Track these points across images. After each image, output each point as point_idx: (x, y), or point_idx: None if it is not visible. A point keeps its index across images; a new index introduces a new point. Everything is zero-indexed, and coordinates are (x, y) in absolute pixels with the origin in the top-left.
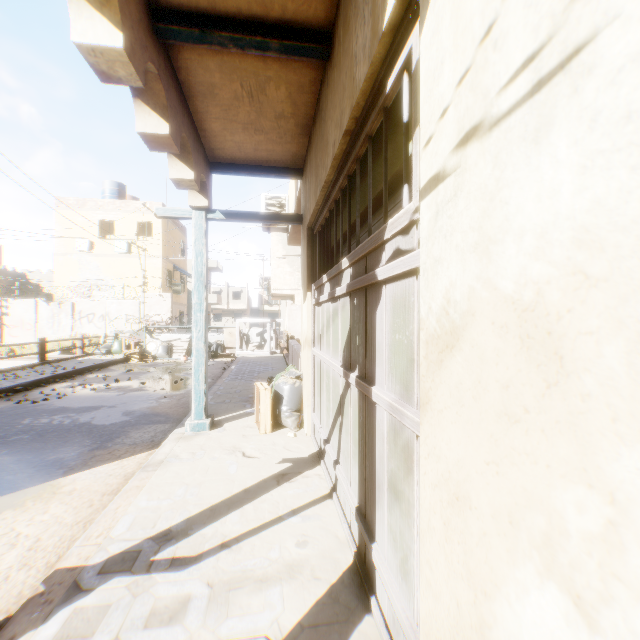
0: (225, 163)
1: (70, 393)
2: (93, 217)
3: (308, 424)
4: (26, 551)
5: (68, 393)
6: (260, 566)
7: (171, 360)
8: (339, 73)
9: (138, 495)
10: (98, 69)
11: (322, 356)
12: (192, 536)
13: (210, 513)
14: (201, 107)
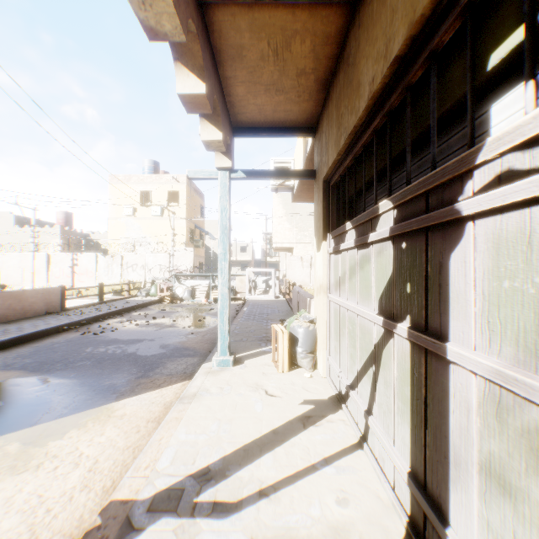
0: (246, 127)
1: (120, 327)
2: (135, 189)
3: (323, 366)
4: (86, 472)
5: (118, 327)
6: (303, 524)
7: (194, 302)
8: (383, 0)
9: (177, 427)
10: (146, 25)
11: (344, 303)
12: (230, 478)
13: (244, 453)
14: (229, 72)
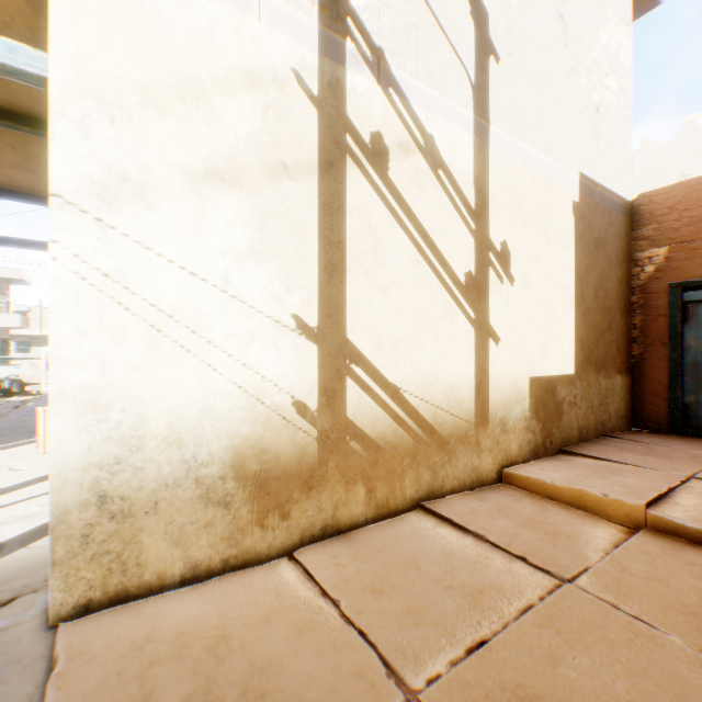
0: None
1: None
2: None
3: None
4: None
5: None
6: (1, 520)
7: None
8: None
9: None
10: None
11: None
12: None
13: None
14: None
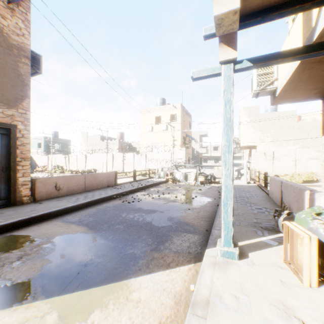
0: (252, 14)
1: (143, 199)
2: (152, 115)
3: None
4: None
5: (142, 198)
6: None
7: (187, 183)
8: None
9: None
10: None
11: None
12: None
13: None
14: None
